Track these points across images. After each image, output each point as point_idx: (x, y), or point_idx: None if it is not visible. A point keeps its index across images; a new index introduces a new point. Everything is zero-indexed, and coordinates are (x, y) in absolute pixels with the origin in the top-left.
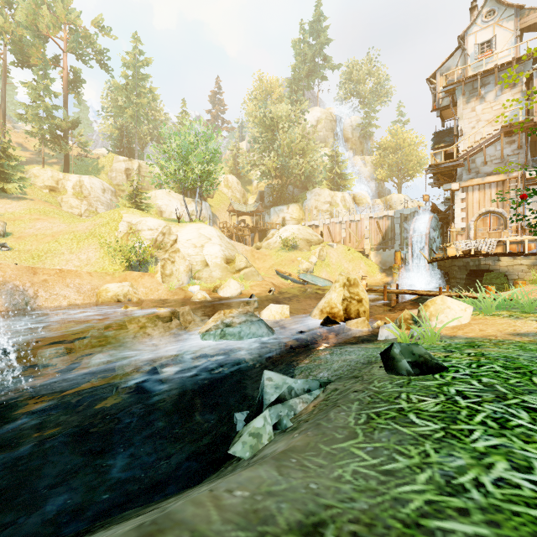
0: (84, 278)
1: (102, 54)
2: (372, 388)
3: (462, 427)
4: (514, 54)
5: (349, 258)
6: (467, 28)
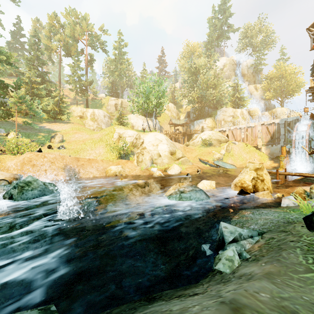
0: (99, 163)
1: (103, 44)
2: (304, 240)
3: None
4: None
5: (247, 151)
6: None
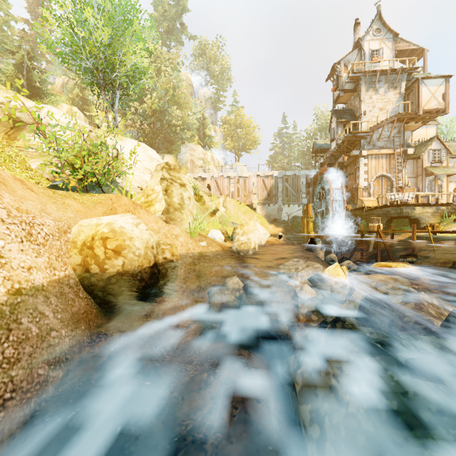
0: (17, 192)
1: None
2: None
3: None
4: (392, 66)
5: (243, 211)
6: (365, 34)
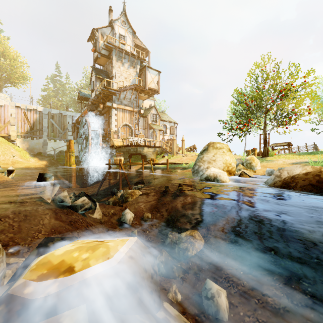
0: None
1: None
2: None
3: None
4: (132, 52)
5: None
6: (116, 19)
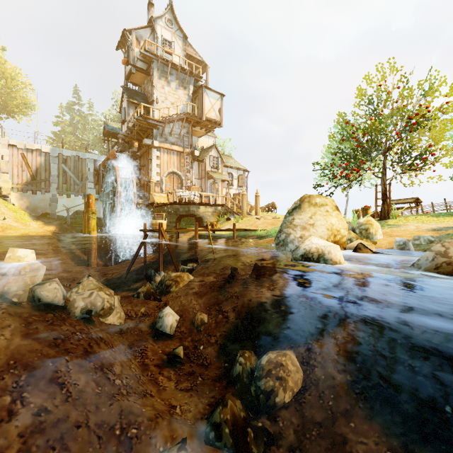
0: None
1: None
2: None
3: None
4: (183, 66)
5: None
6: (158, 17)
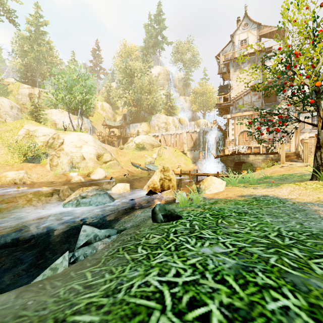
0: None
1: (11, 13)
2: (137, 231)
3: (157, 252)
4: (257, 48)
5: (175, 155)
6: (235, 31)
